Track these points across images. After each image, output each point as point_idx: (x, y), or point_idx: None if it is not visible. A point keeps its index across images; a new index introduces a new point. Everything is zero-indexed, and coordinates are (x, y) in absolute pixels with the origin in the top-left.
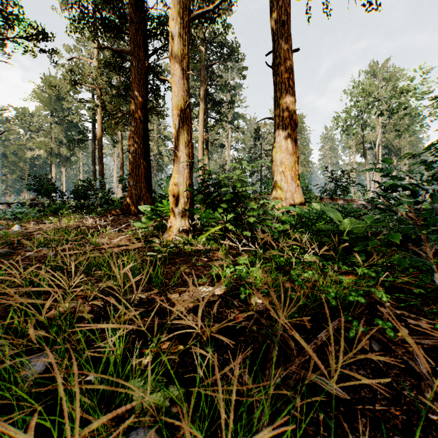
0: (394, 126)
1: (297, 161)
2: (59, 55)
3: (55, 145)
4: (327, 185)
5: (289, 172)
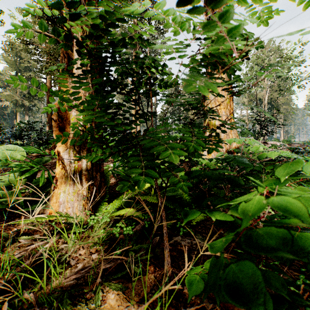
0: (279, 86)
1: (232, 98)
2: (11, 16)
3: (19, 98)
4: (254, 126)
5: (224, 109)
